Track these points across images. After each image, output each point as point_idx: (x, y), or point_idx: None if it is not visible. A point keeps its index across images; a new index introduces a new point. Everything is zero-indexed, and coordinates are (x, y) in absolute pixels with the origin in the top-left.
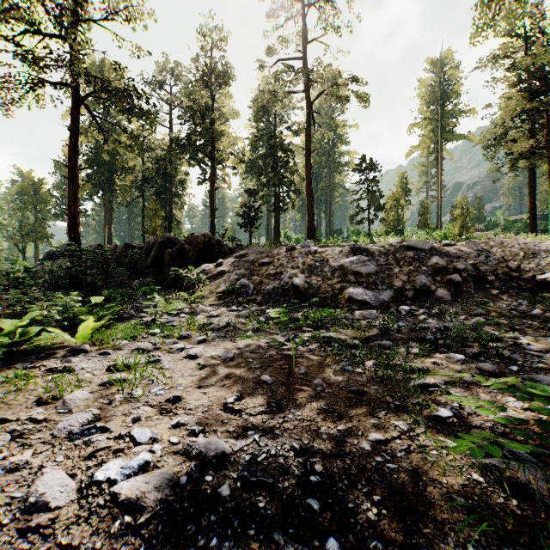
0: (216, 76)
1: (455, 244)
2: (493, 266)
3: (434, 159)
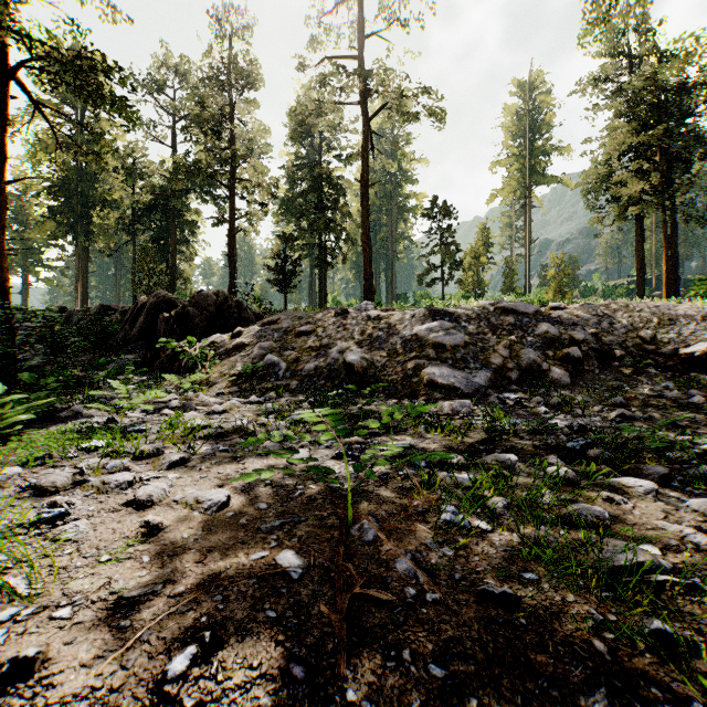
0: (237, 74)
1: (566, 307)
2: (621, 337)
3: (521, 207)
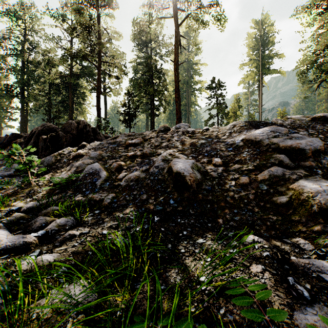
0: None
1: None
2: None
3: (257, 86)
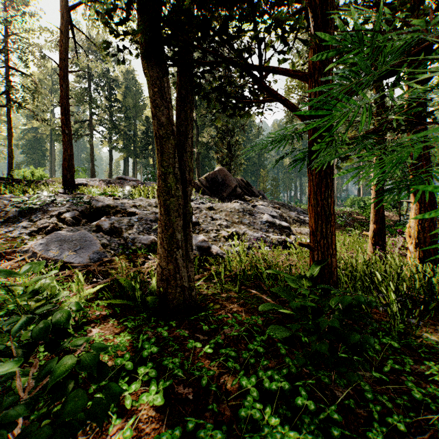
0: None
1: None
2: None
3: None
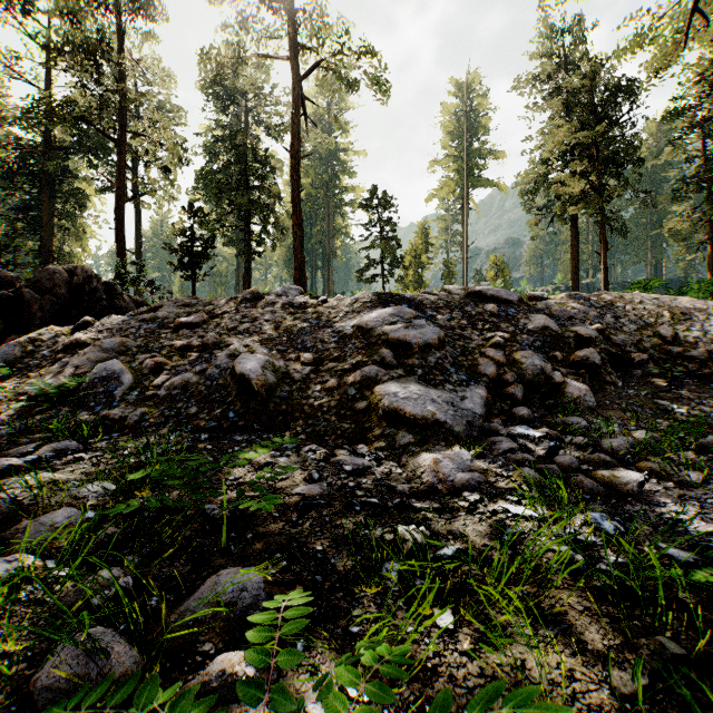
0: None
1: (549, 298)
2: (633, 335)
3: (459, 208)
